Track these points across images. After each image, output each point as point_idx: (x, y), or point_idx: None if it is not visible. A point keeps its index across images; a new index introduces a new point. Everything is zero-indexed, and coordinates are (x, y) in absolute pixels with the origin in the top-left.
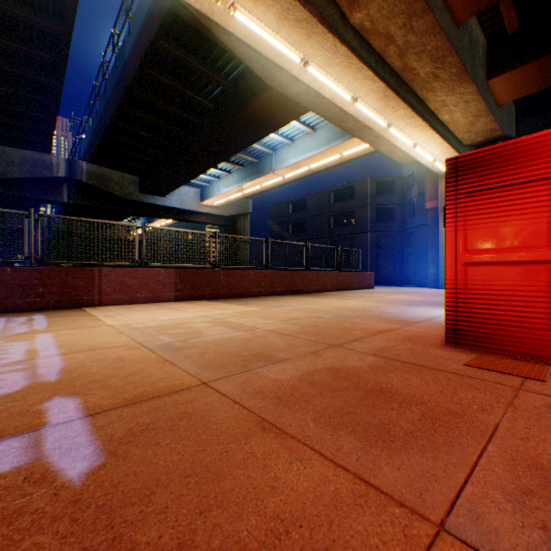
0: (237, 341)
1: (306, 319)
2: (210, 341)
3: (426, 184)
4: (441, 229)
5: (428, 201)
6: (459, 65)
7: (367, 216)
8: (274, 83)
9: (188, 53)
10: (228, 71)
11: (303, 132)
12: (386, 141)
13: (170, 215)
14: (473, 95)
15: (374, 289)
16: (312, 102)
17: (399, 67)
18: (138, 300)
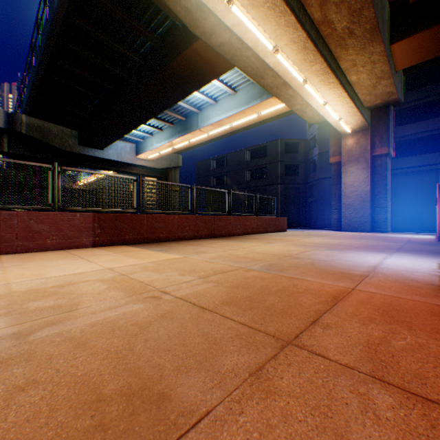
0: (120, 332)
1: (233, 273)
2: (72, 334)
3: (330, 142)
4: (343, 180)
5: (332, 157)
6: (373, 21)
7: (277, 171)
8: (198, 30)
9: (115, 3)
10: (155, 26)
11: (225, 93)
12: (299, 100)
13: (109, 167)
14: (381, 56)
15: (287, 232)
16: (235, 54)
17: (319, 19)
18: (47, 247)
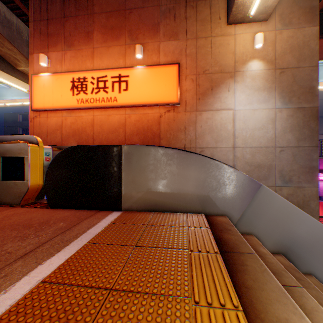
0: None
1: None
2: None
3: None
4: None
5: None
6: None
7: None
8: None
9: None
10: None
11: None
12: None
13: None
14: None
15: None
16: None
17: None
18: None
